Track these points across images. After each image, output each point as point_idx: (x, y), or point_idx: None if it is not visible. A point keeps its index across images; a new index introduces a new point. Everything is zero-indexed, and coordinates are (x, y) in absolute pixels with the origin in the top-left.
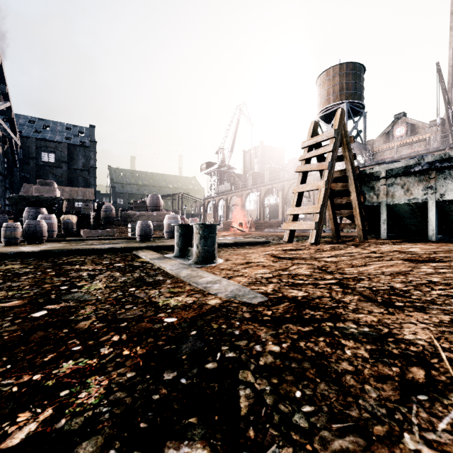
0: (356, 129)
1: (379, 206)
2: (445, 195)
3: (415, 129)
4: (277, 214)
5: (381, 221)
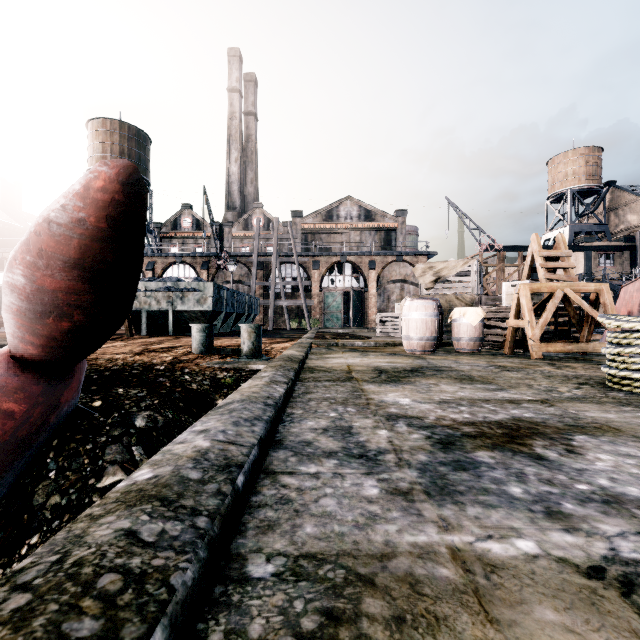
0: None
1: (141, 311)
2: (177, 307)
3: (200, 225)
4: None
5: (142, 322)
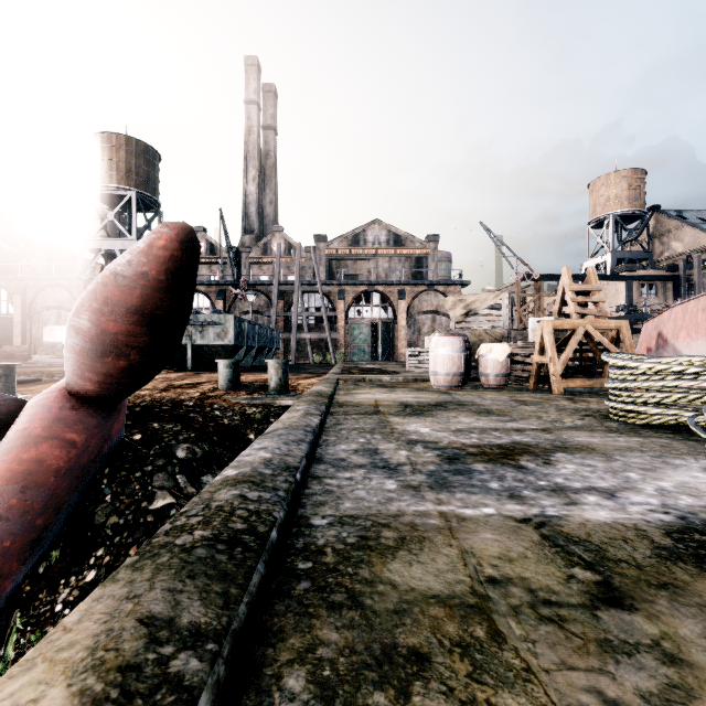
0: (150, 230)
1: None
2: (196, 342)
3: (214, 250)
4: (9, 334)
5: None
